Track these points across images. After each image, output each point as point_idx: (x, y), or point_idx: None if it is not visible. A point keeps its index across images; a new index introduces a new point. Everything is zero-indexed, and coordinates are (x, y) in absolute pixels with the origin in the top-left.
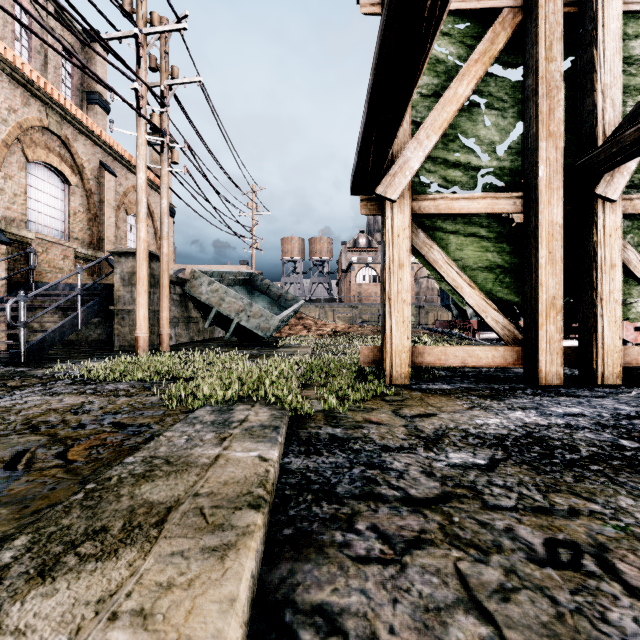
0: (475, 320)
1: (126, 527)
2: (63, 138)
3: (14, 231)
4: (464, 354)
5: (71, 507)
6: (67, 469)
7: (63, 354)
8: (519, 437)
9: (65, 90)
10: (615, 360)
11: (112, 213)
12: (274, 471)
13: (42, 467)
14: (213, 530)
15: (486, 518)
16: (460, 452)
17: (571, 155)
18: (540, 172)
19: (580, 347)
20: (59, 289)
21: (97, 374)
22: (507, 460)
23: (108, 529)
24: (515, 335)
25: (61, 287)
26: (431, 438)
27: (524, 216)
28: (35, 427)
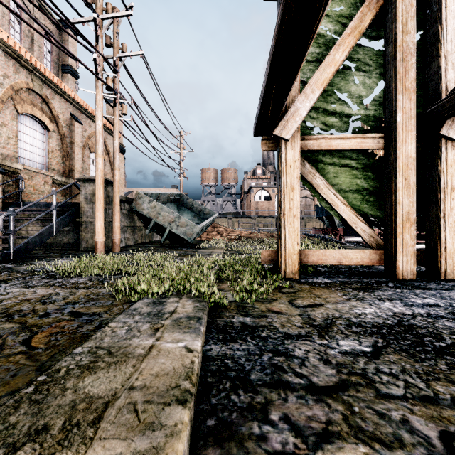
0: (341, 228)
1: (66, 426)
2: (44, 97)
3: (8, 164)
4: (339, 255)
5: (20, 402)
6: (29, 355)
7: (42, 254)
8: (392, 325)
9: (46, 63)
10: (454, 260)
11: (79, 151)
12: (198, 361)
13: (9, 353)
14: (144, 430)
15: (382, 408)
16: (348, 340)
17: (420, 105)
18: (398, 118)
19: (427, 250)
20: (40, 206)
21: (64, 270)
22: (387, 347)
23: (49, 428)
24: (378, 241)
25: (42, 204)
26: (322, 326)
27: (385, 151)
28: (10, 315)
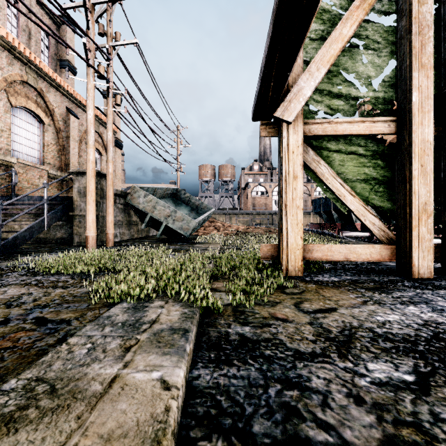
0: (339, 223)
1: None
2: (39, 90)
3: (1, 157)
4: (346, 251)
5: None
6: None
7: (33, 248)
8: (429, 339)
9: (44, 58)
10: None
11: (76, 145)
12: (177, 405)
13: None
14: None
15: None
16: (378, 361)
17: (435, 86)
18: (413, 98)
19: (444, 245)
20: (33, 200)
21: (46, 266)
22: (435, 375)
23: None
24: (389, 235)
25: (35, 198)
26: (341, 340)
27: (397, 136)
28: None
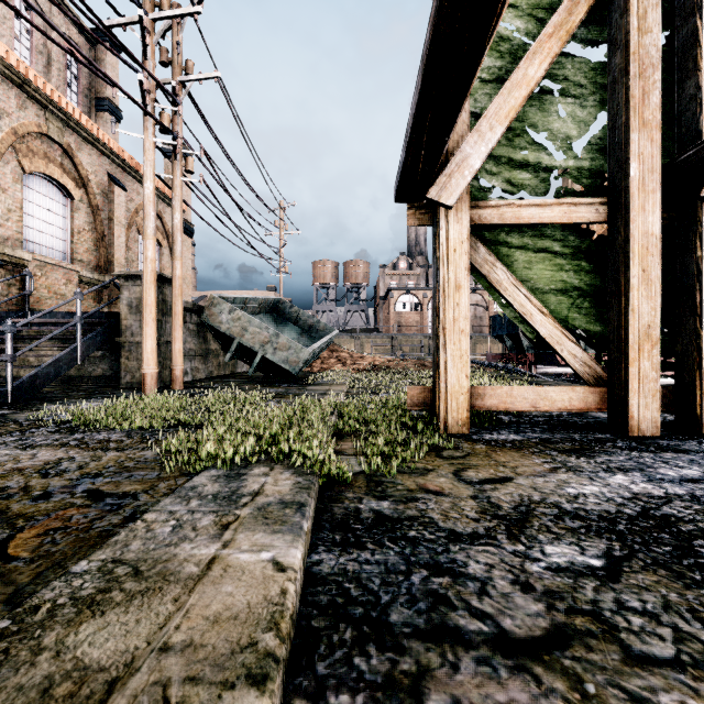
0: (532, 353)
1: None
2: (65, 146)
3: (8, 251)
4: (534, 396)
5: None
6: None
7: (60, 392)
8: (634, 517)
9: (71, 95)
10: None
11: (122, 232)
12: (295, 589)
13: None
14: None
15: (639, 686)
16: (560, 544)
17: (665, 152)
18: (631, 171)
19: (678, 387)
20: (58, 318)
21: (88, 420)
22: (632, 559)
23: None
24: (597, 372)
25: (61, 315)
26: (513, 518)
27: (609, 226)
28: None
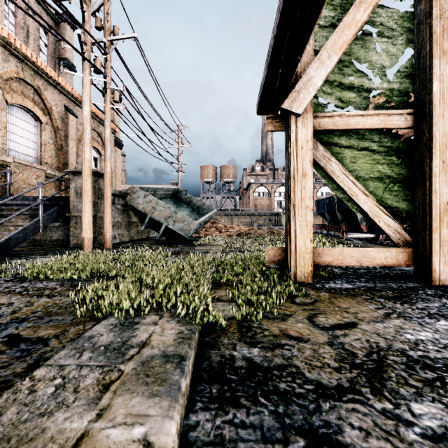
0: (344, 224)
1: None
2: (36, 87)
3: None
4: (359, 255)
5: None
6: None
7: (27, 251)
8: None
9: (42, 56)
10: None
11: (74, 145)
12: None
13: None
14: None
15: None
16: (424, 401)
17: None
18: (434, 87)
19: None
20: (29, 200)
21: (35, 272)
22: None
23: None
24: (405, 238)
25: (30, 199)
26: (370, 368)
27: (415, 130)
28: None
